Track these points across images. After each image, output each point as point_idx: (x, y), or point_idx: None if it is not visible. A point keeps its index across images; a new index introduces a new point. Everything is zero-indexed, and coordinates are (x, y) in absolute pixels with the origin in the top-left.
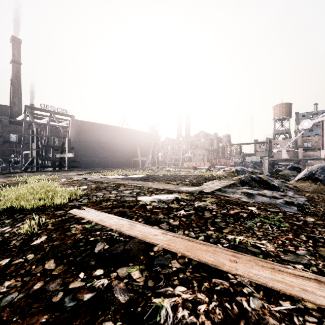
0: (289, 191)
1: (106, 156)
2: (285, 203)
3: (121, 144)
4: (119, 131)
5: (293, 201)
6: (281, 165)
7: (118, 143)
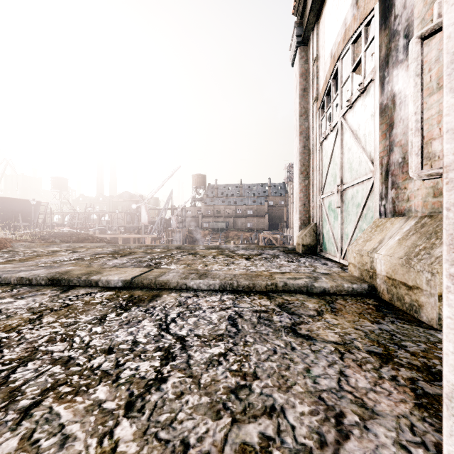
0: None
1: None
2: None
3: None
4: None
5: None
6: None
7: None
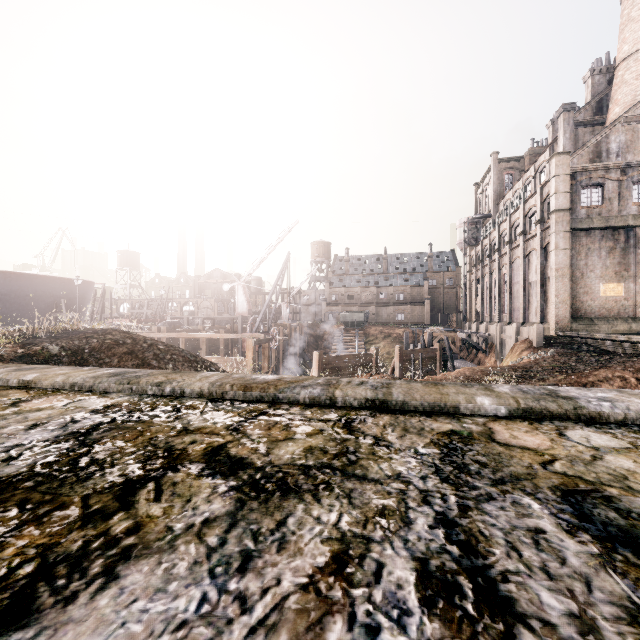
0: None
1: (8, 311)
2: None
3: (33, 296)
4: (29, 279)
5: None
6: None
7: (28, 294)
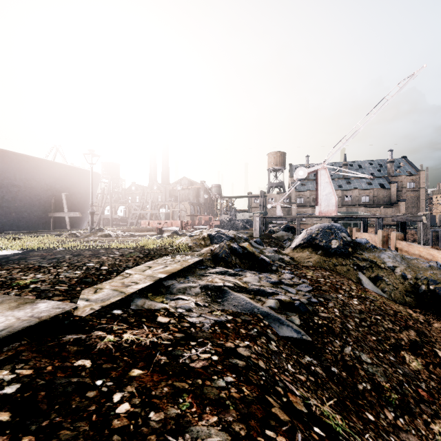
0: (285, 268)
1: None
2: (279, 307)
3: (22, 187)
4: (16, 161)
5: (293, 300)
6: (275, 224)
7: (15, 184)
